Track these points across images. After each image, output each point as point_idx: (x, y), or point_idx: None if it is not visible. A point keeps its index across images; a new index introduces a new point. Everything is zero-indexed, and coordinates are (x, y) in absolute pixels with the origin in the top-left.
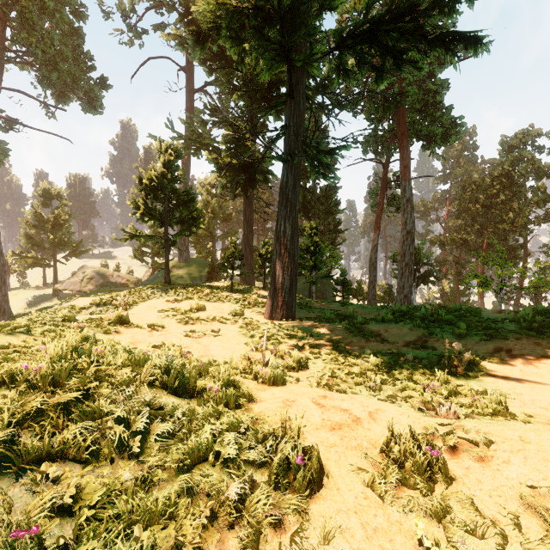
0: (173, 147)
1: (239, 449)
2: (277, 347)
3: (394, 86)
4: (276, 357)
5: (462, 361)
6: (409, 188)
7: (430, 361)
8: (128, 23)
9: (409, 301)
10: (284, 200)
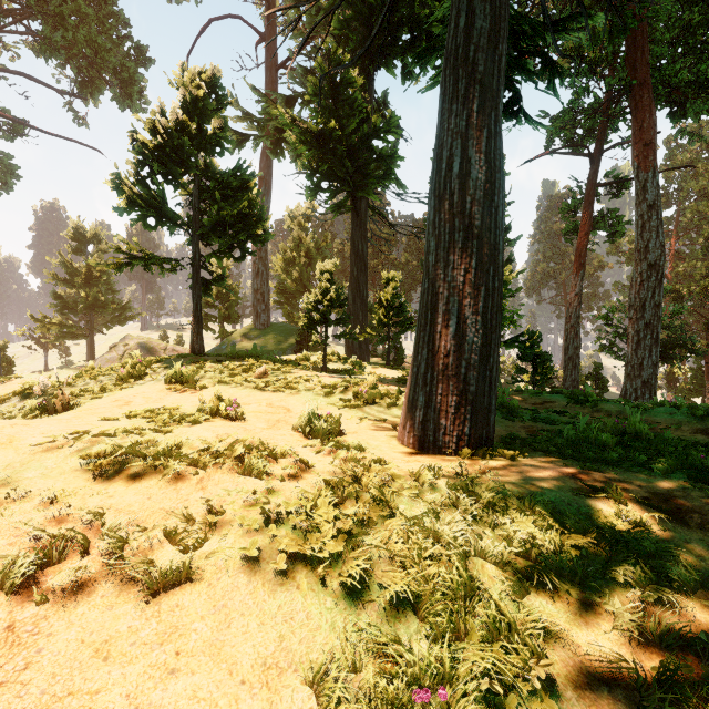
0: (206, 78)
1: None
2: None
3: None
4: None
5: None
6: (654, 184)
7: None
8: None
9: (653, 391)
10: (459, 82)
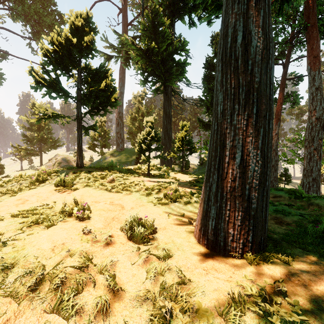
0: (84, 17)
1: None
2: None
3: None
4: None
5: None
6: (319, 77)
7: None
8: None
9: (318, 183)
10: None
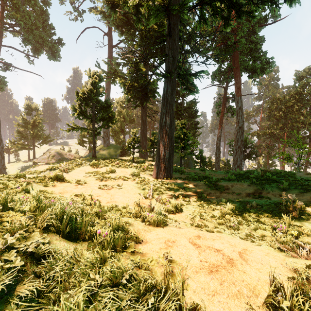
0: (97, 74)
1: (117, 309)
2: (160, 196)
3: (231, 39)
4: (160, 203)
5: (296, 207)
6: (240, 101)
7: (268, 207)
8: (73, 6)
9: (240, 169)
10: (165, 102)
